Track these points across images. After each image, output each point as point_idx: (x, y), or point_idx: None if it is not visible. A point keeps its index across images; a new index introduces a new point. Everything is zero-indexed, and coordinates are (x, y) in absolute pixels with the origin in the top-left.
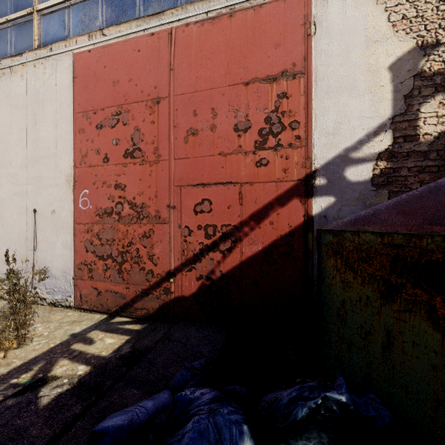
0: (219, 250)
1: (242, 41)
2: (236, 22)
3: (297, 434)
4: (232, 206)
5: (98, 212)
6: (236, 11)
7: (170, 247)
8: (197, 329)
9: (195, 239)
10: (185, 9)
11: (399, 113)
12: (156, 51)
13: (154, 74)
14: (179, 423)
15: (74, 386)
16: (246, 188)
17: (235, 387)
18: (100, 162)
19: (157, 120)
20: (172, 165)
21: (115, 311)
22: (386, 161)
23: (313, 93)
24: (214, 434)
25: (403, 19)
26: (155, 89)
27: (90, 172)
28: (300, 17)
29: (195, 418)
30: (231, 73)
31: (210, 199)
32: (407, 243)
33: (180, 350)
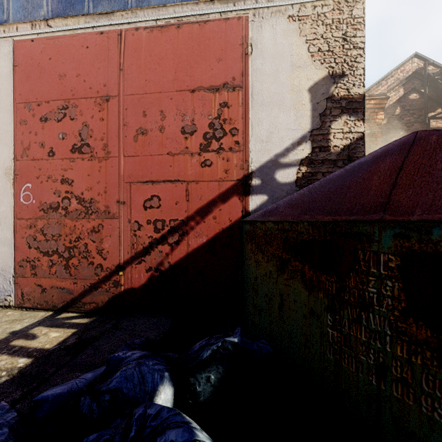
0: (167, 243)
1: (188, 51)
2: (183, 33)
3: (202, 369)
4: (180, 203)
5: (42, 207)
6: (183, 23)
7: (120, 241)
8: (146, 317)
9: (145, 233)
10: (135, 13)
11: (316, 128)
12: (105, 50)
13: (103, 72)
14: (110, 375)
15: (14, 376)
16: (192, 186)
17: (168, 354)
18: (45, 156)
19: (106, 118)
20: (121, 162)
21: (61, 308)
22: (306, 167)
23: (250, 105)
24: (138, 378)
25: (319, 51)
26: (104, 87)
27: (33, 166)
28: (239, 37)
29: (123, 368)
30: (178, 80)
31: (159, 196)
32: (291, 228)
33: (127, 337)
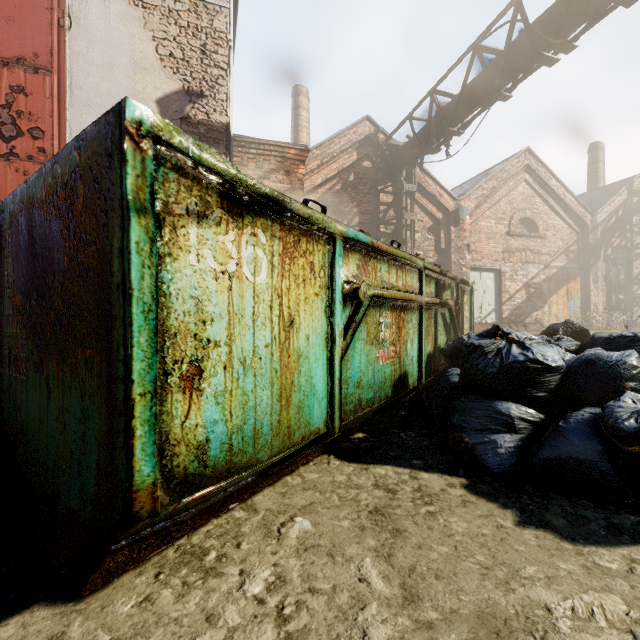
0: None
1: None
2: None
3: None
4: None
5: None
6: None
7: None
8: None
9: None
10: None
11: None
12: None
13: None
14: None
15: None
16: None
17: None
18: None
19: None
20: None
21: None
22: None
23: (68, 101)
24: None
25: (171, 56)
26: None
27: None
28: None
29: None
30: None
31: None
32: None
33: None
